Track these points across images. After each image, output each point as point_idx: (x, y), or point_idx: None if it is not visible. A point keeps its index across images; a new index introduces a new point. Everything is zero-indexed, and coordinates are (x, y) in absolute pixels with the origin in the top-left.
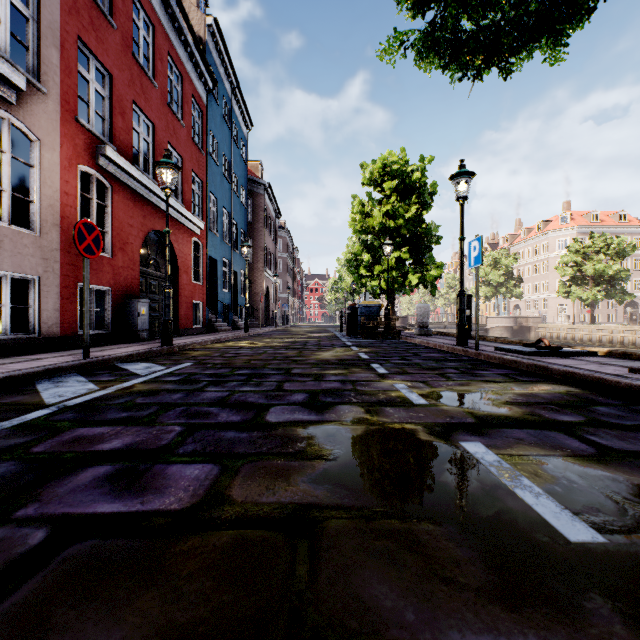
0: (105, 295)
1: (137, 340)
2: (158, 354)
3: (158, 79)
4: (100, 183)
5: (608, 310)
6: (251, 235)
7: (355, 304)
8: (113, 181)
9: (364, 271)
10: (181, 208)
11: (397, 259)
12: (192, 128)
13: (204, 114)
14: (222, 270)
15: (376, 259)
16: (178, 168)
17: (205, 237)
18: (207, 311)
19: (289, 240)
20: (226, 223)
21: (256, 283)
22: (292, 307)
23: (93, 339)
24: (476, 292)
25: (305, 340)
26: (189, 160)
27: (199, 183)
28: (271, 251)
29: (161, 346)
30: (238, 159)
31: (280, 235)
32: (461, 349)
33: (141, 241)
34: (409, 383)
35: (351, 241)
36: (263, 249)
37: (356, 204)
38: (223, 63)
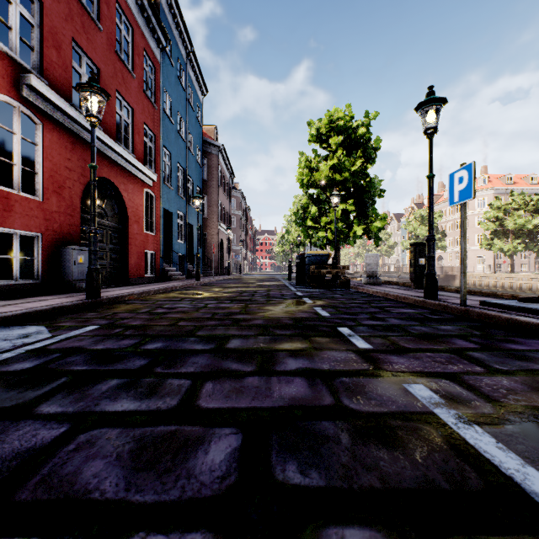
0: (34, 242)
1: (72, 290)
2: (76, 309)
3: (104, 23)
4: (29, 119)
5: (521, 261)
6: (206, 192)
7: (303, 254)
8: (44, 118)
9: (311, 223)
10: (130, 157)
11: (342, 211)
12: (144, 82)
13: (157, 71)
14: (177, 222)
15: (322, 212)
16: (105, 94)
17: (158, 189)
18: (161, 261)
19: (242, 200)
20: (181, 178)
21: (211, 236)
22: (245, 258)
23: (15, 290)
24: (462, 234)
25: (254, 289)
26: (141, 112)
27: (152, 137)
28: (225, 207)
29: (85, 299)
30: (193, 121)
31: (234, 195)
32: (437, 303)
33: (82, 186)
34: (431, 382)
35: (297, 199)
36: (217, 205)
37: (303, 160)
38: (178, 27)
